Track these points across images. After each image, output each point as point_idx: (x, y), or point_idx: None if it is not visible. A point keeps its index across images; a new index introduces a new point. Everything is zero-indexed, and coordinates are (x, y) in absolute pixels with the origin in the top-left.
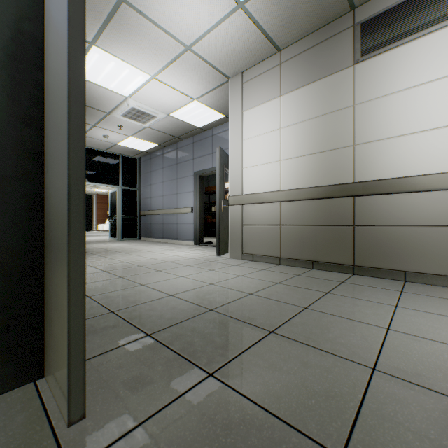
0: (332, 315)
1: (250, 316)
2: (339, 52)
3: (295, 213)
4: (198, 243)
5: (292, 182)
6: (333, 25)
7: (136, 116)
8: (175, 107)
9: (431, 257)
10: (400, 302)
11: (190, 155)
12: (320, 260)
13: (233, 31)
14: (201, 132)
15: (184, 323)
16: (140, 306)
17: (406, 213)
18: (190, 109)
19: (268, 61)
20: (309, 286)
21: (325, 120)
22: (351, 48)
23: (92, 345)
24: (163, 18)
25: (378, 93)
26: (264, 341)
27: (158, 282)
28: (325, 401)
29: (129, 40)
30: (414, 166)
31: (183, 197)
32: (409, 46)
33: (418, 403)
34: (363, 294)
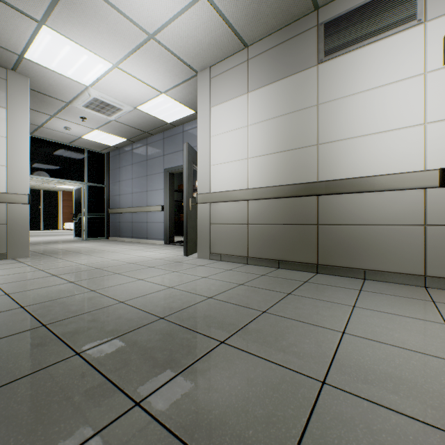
0: (290, 319)
1: (203, 323)
2: (303, 51)
3: (262, 212)
4: (168, 242)
5: (259, 180)
6: (298, 24)
7: (100, 108)
8: (142, 100)
9: (388, 256)
10: (358, 301)
11: (160, 151)
12: (286, 259)
13: (198, 21)
14: (172, 128)
15: (126, 335)
16: (80, 316)
17: (365, 213)
18: (158, 103)
19: (236, 56)
20: (272, 287)
21: (291, 118)
22: (315, 48)
23: (0, 372)
24: (121, 0)
25: (340, 93)
26: (211, 354)
27: (112, 287)
28: (264, 430)
29: (85, 23)
30: (373, 166)
31: (153, 195)
32: (369, 49)
33: (365, 424)
34: (324, 294)
